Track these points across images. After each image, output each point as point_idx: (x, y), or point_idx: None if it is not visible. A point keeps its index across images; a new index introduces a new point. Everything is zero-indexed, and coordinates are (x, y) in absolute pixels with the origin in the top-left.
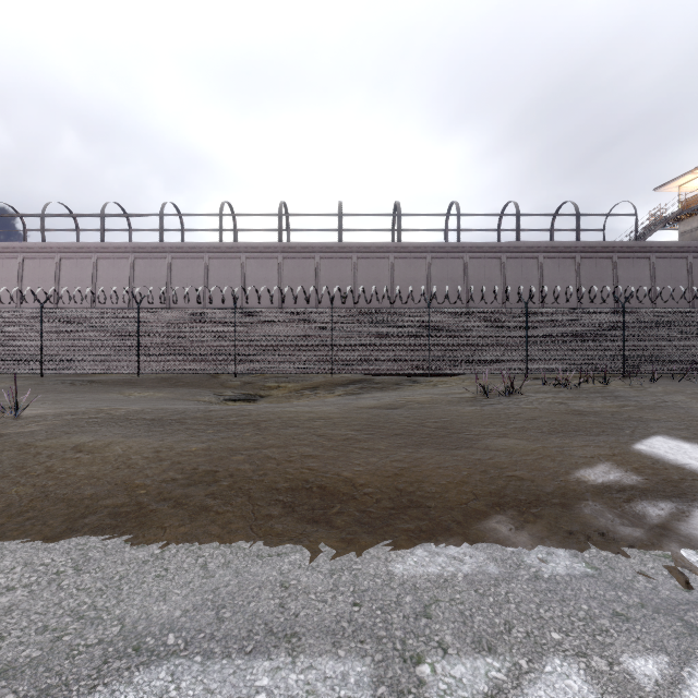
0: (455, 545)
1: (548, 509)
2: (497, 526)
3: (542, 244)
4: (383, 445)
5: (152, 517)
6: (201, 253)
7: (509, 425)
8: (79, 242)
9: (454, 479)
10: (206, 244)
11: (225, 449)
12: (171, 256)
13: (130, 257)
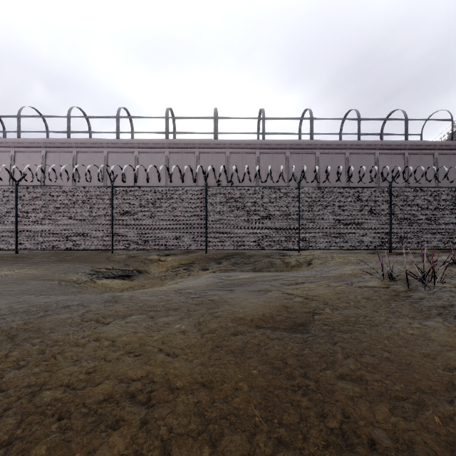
0: None
1: None
2: None
3: (378, 142)
4: None
5: None
6: (101, 148)
7: None
8: None
9: None
10: (105, 141)
11: None
12: (77, 150)
13: (42, 151)
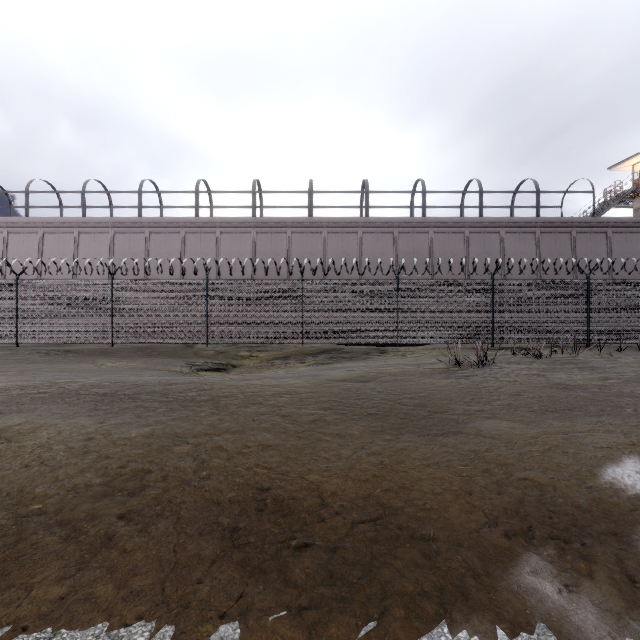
0: (484, 636)
1: (598, 545)
2: (537, 582)
3: (504, 220)
4: (356, 430)
5: (25, 560)
6: (178, 228)
7: (494, 403)
8: (61, 217)
9: (451, 485)
10: (183, 220)
11: (170, 436)
12: (149, 231)
13: (110, 232)
